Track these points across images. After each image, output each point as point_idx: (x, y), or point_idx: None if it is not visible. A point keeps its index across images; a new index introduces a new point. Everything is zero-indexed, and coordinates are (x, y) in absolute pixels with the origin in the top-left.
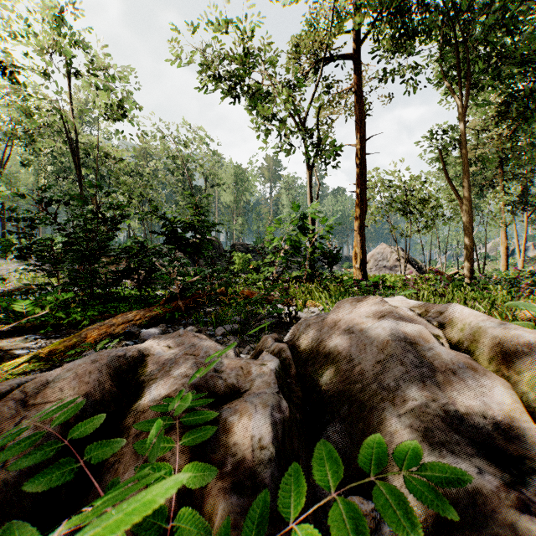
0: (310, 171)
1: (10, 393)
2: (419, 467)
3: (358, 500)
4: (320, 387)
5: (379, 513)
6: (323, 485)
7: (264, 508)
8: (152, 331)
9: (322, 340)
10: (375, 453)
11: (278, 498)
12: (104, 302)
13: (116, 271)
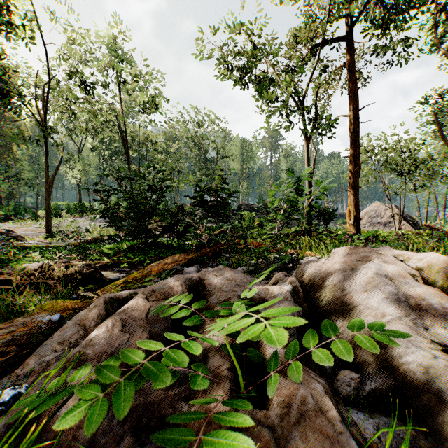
0: (307, 141)
1: (127, 298)
2: (381, 329)
3: (349, 372)
4: (320, 308)
5: (357, 343)
6: (328, 335)
7: (295, 345)
8: (192, 269)
9: (322, 277)
10: (357, 324)
11: (303, 341)
12: (153, 248)
13: (164, 226)
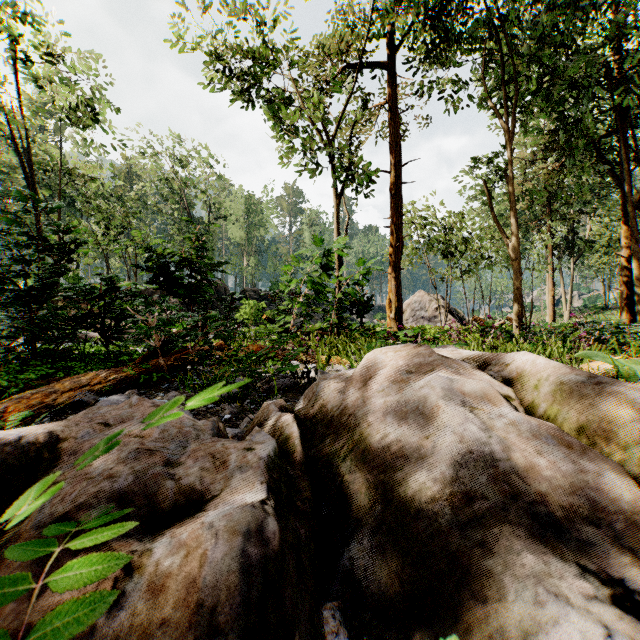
0: (336, 199)
1: None
2: None
3: None
4: (341, 477)
5: None
6: None
7: None
8: (114, 399)
9: (346, 406)
10: None
11: None
12: (55, 362)
13: (69, 318)
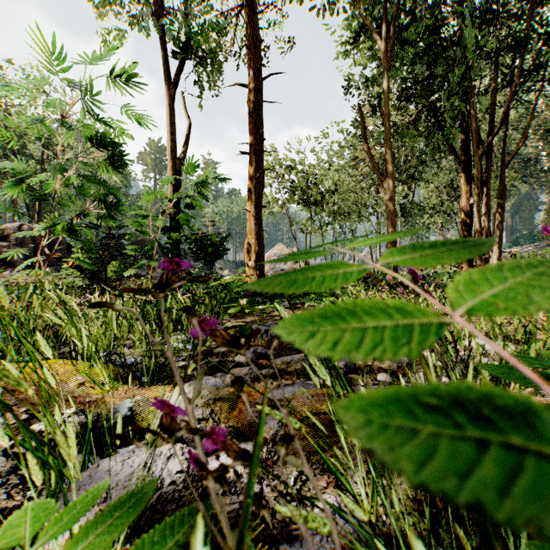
0: (170, 90)
1: None
2: None
3: None
4: None
5: None
6: None
7: None
8: None
9: None
10: None
11: None
12: None
13: None
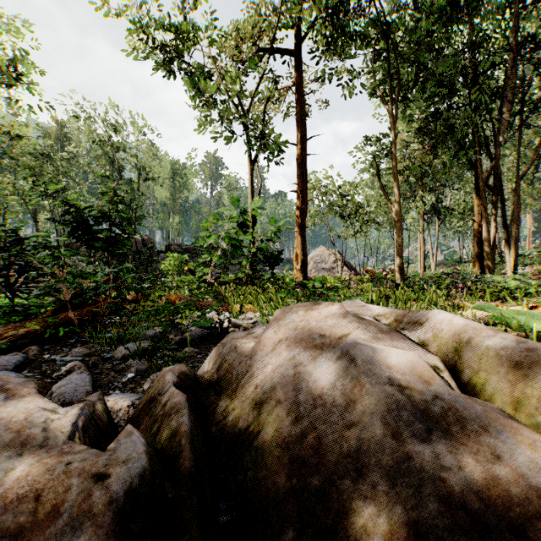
0: (250, 165)
1: None
2: None
3: None
4: (244, 472)
5: None
6: None
7: None
8: (4, 360)
9: (253, 375)
10: None
11: None
12: None
13: None
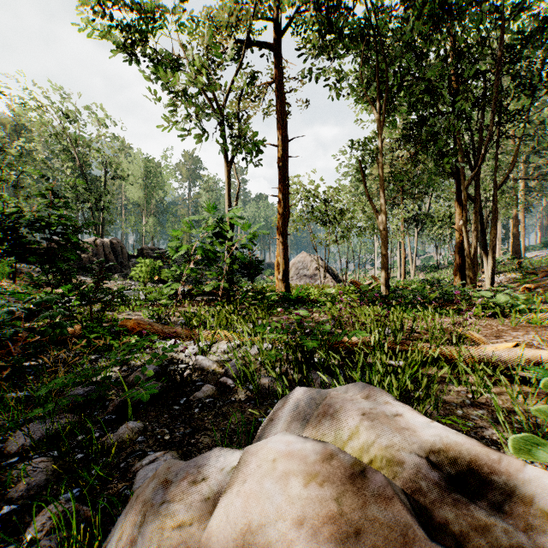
0: (227, 167)
1: None
2: None
3: None
4: None
5: None
6: None
7: None
8: None
9: None
10: None
11: None
12: None
13: None
